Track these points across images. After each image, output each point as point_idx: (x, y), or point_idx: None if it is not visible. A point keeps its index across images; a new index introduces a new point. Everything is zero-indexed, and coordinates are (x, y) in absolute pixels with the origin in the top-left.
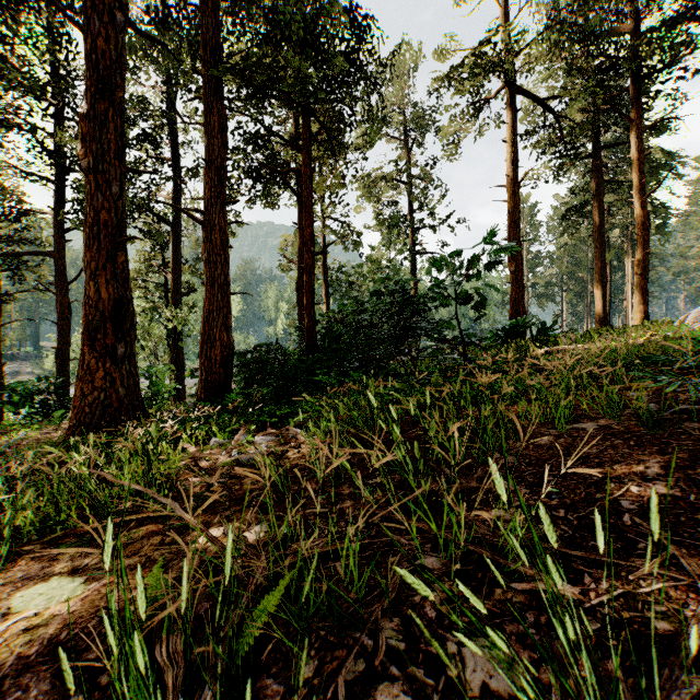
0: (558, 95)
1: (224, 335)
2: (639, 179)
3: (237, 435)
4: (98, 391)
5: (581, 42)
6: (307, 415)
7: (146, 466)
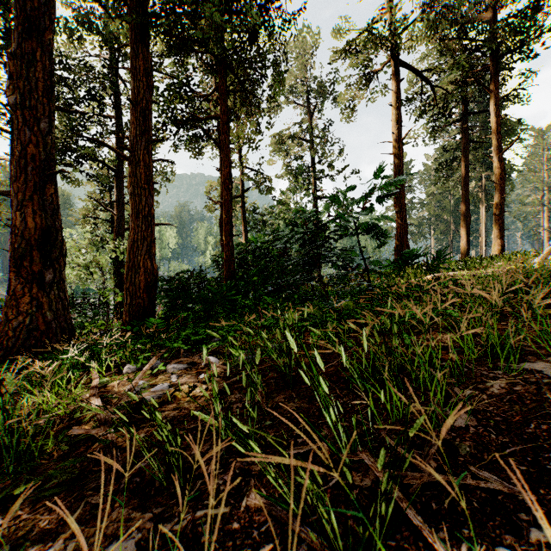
0: (434, 68)
1: (148, 262)
2: (497, 139)
3: (148, 365)
4: (24, 315)
5: (452, 26)
6: (223, 338)
7: (2, 426)
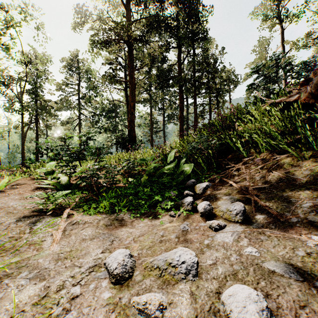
0: None
1: None
2: None
3: None
4: None
5: None
6: None
7: None
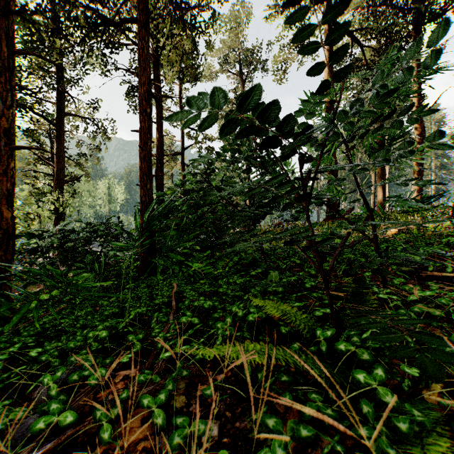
0: (364, 28)
1: None
2: (417, 100)
3: None
4: None
5: None
6: None
7: None
